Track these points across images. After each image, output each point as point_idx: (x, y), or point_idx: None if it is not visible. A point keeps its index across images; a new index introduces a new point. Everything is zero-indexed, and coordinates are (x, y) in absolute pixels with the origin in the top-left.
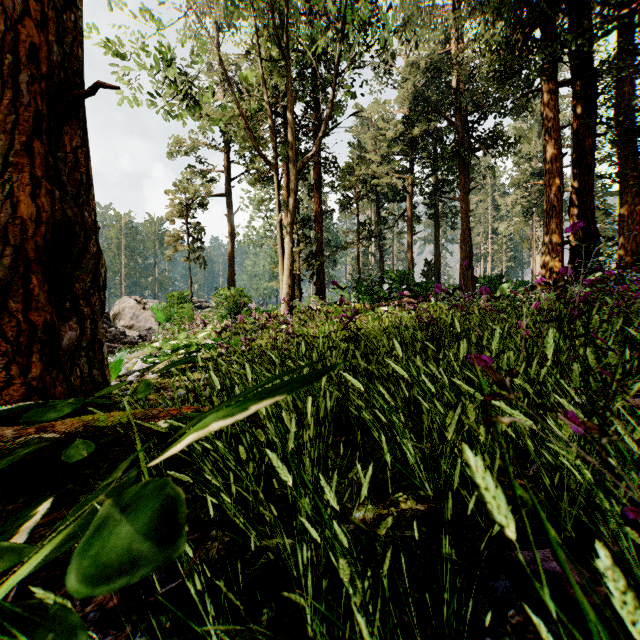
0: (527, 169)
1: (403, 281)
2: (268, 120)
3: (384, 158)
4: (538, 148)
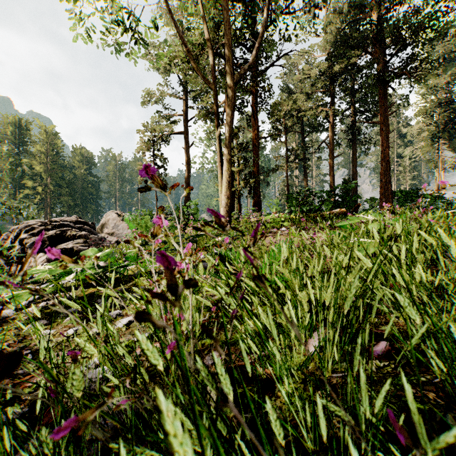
0: (433, 100)
1: (331, 194)
2: (209, 43)
3: (309, 95)
4: (445, 80)
